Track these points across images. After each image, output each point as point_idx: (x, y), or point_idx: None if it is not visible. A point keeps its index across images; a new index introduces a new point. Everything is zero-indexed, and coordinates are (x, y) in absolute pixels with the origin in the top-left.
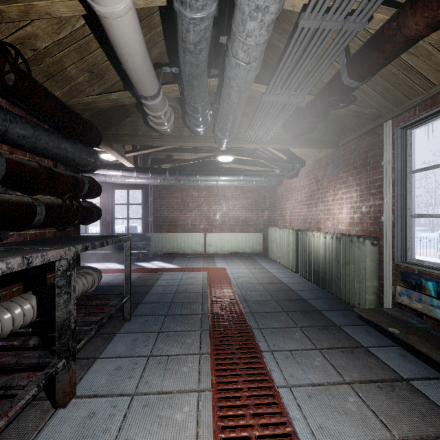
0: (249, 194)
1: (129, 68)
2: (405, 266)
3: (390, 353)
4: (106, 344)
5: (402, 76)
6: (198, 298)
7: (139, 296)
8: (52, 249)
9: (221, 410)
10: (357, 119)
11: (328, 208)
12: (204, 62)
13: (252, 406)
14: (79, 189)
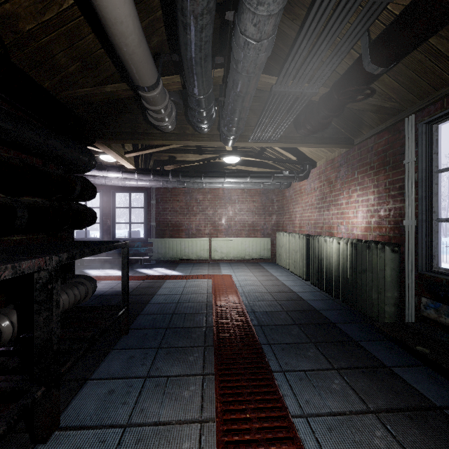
0: (256, 197)
1: (122, 51)
2: (430, 275)
3: (418, 375)
4: (99, 363)
5: (429, 64)
6: (202, 308)
7: (139, 306)
8: (28, 259)
9: (227, 446)
10: (375, 114)
11: (342, 212)
12: (208, 44)
13: (263, 442)
14: (70, 190)
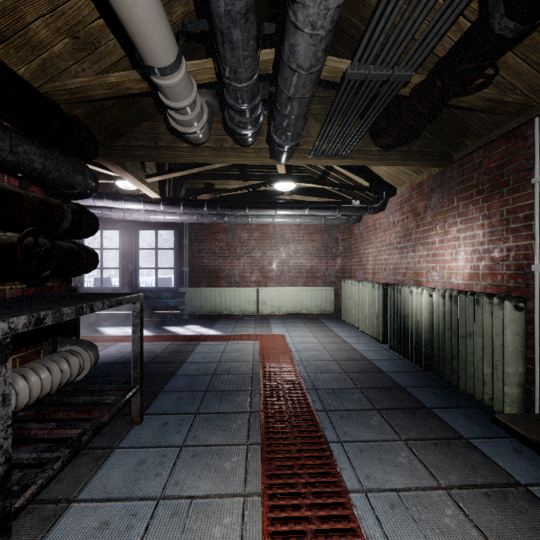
0: (316, 235)
1: (117, 1)
2: None
3: None
4: (94, 471)
5: None
6: (245, 383)
7: (162, 380)
8: None
9: None
10: (487, 115)
11: (434, 253)
12: None
13: None
14: (54, 221)
